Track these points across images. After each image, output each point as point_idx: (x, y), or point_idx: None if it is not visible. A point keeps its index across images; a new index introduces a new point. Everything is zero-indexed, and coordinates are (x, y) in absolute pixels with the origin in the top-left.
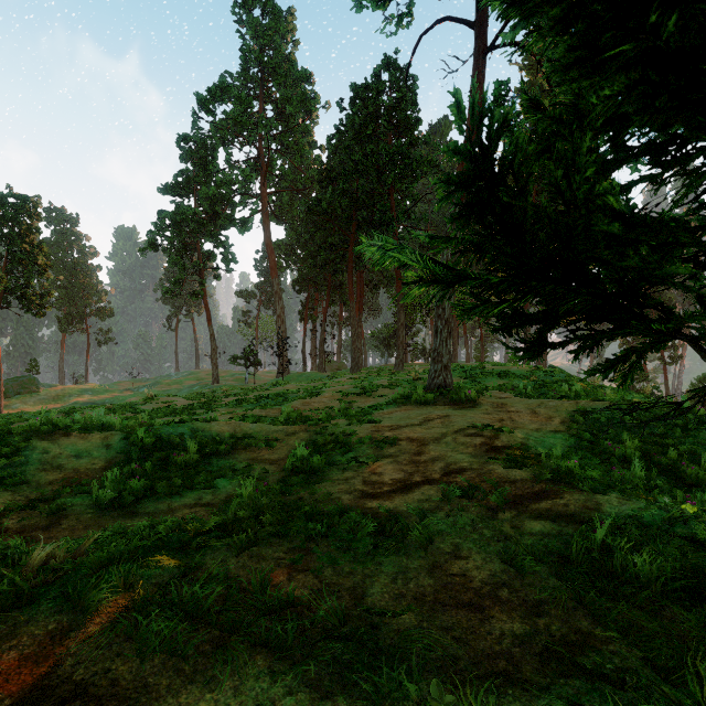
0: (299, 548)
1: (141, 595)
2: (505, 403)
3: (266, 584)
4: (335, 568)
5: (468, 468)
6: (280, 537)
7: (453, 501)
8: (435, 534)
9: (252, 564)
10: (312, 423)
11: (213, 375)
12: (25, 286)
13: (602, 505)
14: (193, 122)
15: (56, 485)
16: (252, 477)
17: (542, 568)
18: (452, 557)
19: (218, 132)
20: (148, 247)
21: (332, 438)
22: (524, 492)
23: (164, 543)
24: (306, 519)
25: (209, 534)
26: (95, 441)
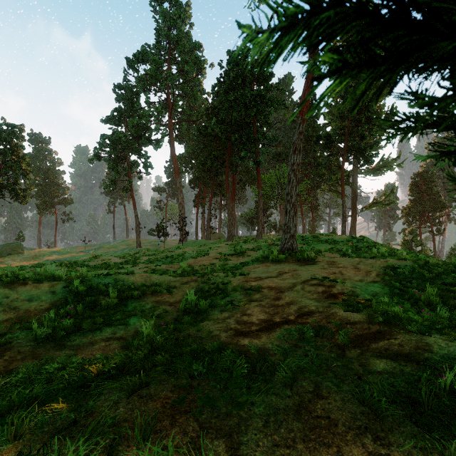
0: (183, 386)
1: (23, 452)
2: (335, 261)
3: (149, 432)
4: (214, 409)
5: (315, 311)
6: (169, 373)
7: (308, 339)
8: (297, 372)
9: (140, 405)
10: (200, 275)
11: (137, 242)
12: (14, 183)
13: (432, 346)
14: (124, 76)
15: (10, 322)
16: (155, 315)
17: (395, 410)
18: (315, 396)
19: (141, 83)
20: (94, 158)
21: (214, 286)
22: (363, 332)
23: (70, 381)
24: (191, 355)
25: (109, 372)
26: (44, 289)
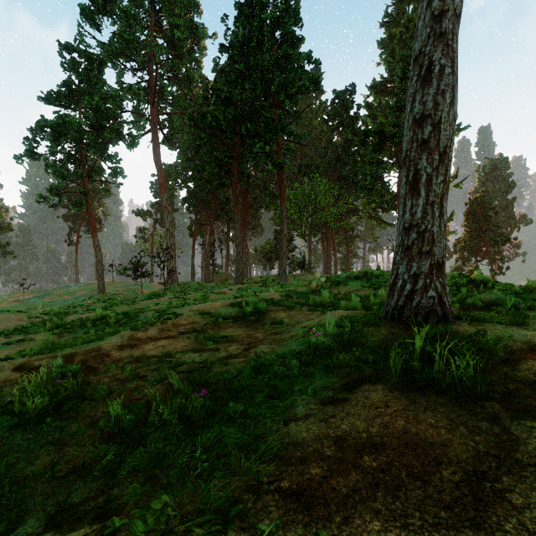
0: None
1: None
2: None
3: None
4: None
5: None
6: None
7: None
8: None
9: None
10: None
11: (98, 286)
12: None
13: None
14: (78, 35)
15: None
16: None
17: None
18: None
19: (105, 48)
20: (25, 155)
21: None
22: None
23: None
24: None
25: None
26: None
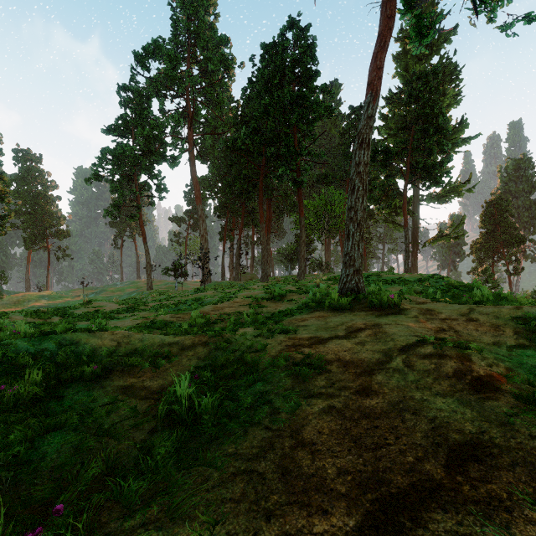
0: None
1: None
2: (431, 308)
3: None
4: None
5: (486, 442)
6: None
7: None
8: None
9: None
10: (214, 333)
11: (148, 284)
12: None
13: None
14: (131, 76)
15: None
16: (102, 430)
17: None
18: None
19: (152, 85)
20: (92, 177)
21: (236, 355)
22: None
23: None
24: None
25: None
26: None
